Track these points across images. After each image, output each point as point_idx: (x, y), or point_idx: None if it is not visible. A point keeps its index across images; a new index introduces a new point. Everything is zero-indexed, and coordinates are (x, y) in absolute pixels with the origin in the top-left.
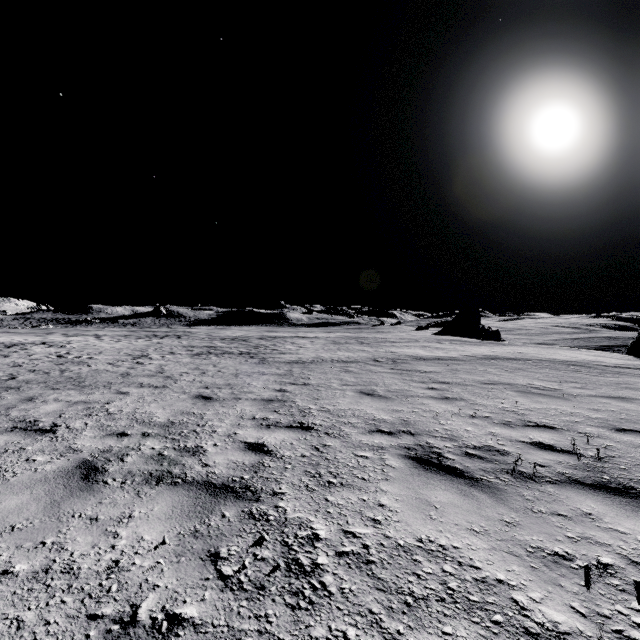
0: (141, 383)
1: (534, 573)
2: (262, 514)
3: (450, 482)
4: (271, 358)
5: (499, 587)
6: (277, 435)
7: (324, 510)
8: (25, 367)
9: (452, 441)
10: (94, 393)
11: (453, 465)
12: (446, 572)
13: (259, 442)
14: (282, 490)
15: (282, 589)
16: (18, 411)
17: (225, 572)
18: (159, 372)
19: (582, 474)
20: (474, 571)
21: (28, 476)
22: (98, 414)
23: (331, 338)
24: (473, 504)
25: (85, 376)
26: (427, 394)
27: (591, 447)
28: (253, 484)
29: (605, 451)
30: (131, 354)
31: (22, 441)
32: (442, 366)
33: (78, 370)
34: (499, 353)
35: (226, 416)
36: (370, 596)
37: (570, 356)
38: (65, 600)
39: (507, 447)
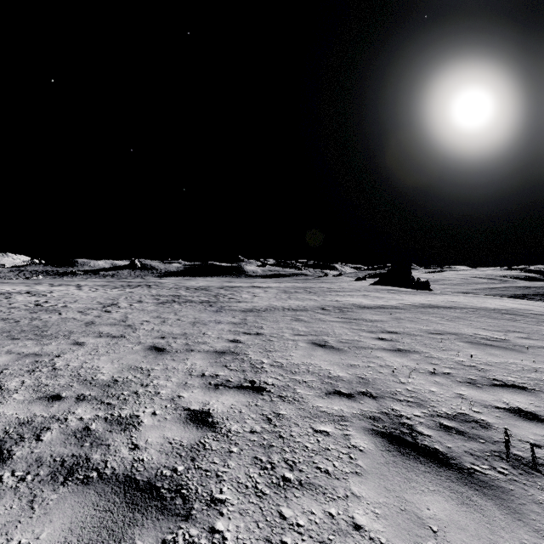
0: (101, 332)
1: None
2: None
3: (437, 477)
4: (228, 306)
5: None
6: (225, 399)
7: (278, 539)
8: None
9: (420, 407)
10: (50, 344)
11: (432, 446)
12: None
13: (204, 409)
14: (223, 495)
15: None
16: None
17: None
18: (122, 320)
19: None
20: None
21: None
22: (42, 370)
23: (282, 288)
24: (481, 522)
25: (51, 325)
26: (379, 345)
27: None
28: (186, 482)
29: None
30: (103, 302)
31: None
32: (386, 315)
33: (47, 318)
34: (434, 302)
35: (174, 372)
36: None
37: (499, 305)
38: None
39: (485, 416)
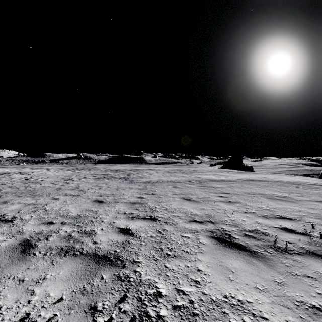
0: (66, 193)
1: None
2: (126, 277)
3: (238, 254)
4: (136, 180)
5: None
6: (137, 223)
7: (164, 274)
8: (7, 185)
9: (236, 227)
10: (40, 199)
11: (239, 242)
12: None
13: (127, 228)
14: (139, 259)
15: None
16: None
17: None
18: (77, 187)
19: (315, 248)
20: (264, 321)
21: None
22: (39, 211)
23: (167, 170)
24: (254, 269)
25: (37, 189)
26: (219, 199)
27: (315, 231)
28: (122, 255)
29: None
30: (63, 178)
31: None
32: (225, 184)
33: (34, 186)
34: (254, 177)
35: (109, 212)
36: None
37: (291, 179)
38: None
39: (268, 231)
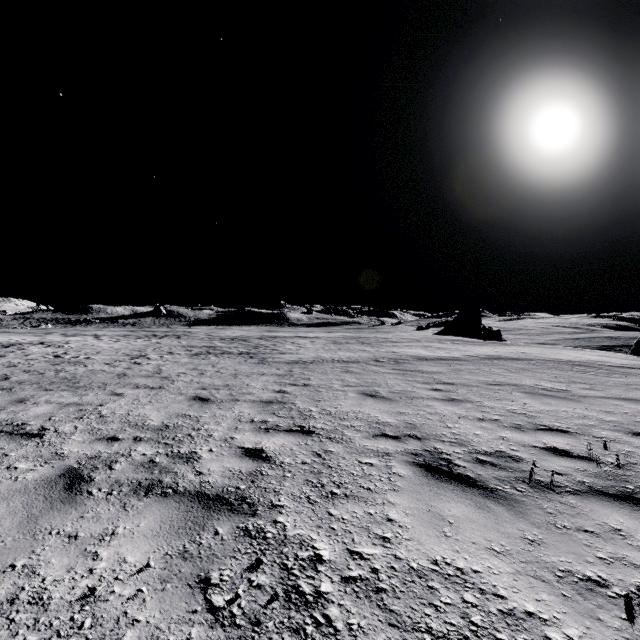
0: (137, 384)
1: (567, 603)
2: (259, 531)
3: (463, 493)
4: (271, 358)
5: (529, 622)
6: (276, 440)
7: (327, 526)
8: (20, 367)
9: (461, 446)
10: (88, 394)
11: (465, 473)
12: (467, 602)
13: (257, 447)
14: (281, 502)
15: (280, 625)
16: (6, 413)
17: (215, 603)
18: (156, 372)
19: (604, 483)
20: (499, 601)
21: (7, 486)
22: (89, 417)
23: (331, 338)
24: (490, 518)
25: (80, 377)
26: (432, 395)
27: (609, 453)
28: (250, 495)
29: (625, 457)
30: (129, 354)
31: (6, 446)
32: (445, 366)
33: (74, 370)
34: (502, 353)
35: (223, 419)
36: (382, 634)
37: (574, 356)
38: (29, 639)
39: (520, 453)
